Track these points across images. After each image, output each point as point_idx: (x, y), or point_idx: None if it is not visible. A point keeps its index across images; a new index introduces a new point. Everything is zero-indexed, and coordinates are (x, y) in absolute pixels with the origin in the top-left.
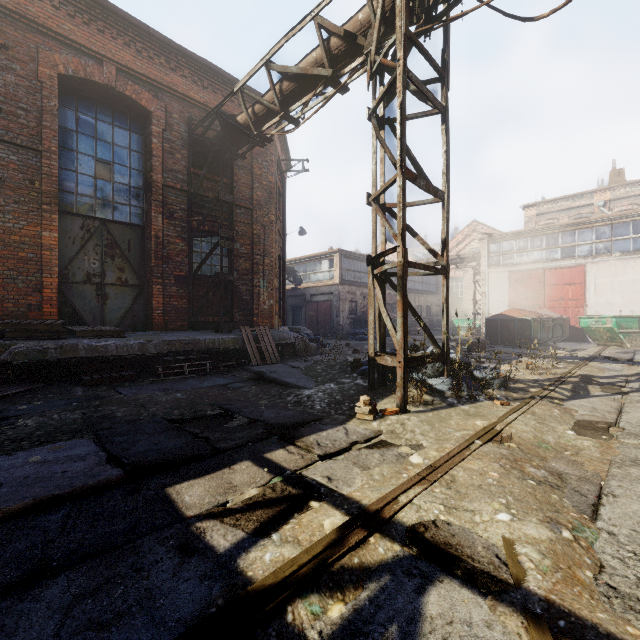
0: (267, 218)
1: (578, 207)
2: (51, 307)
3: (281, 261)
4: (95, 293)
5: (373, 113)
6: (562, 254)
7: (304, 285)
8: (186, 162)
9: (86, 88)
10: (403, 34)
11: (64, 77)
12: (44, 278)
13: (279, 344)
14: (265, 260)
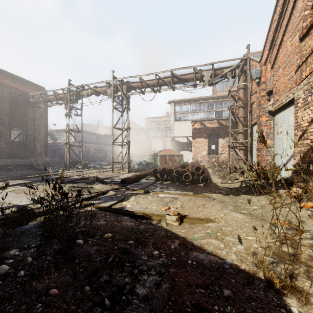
0: (40, 123)
1: (158, 121)
2: None
3: (46, 135)
4: None
5: (66, 115)
6: (146, 136)
7: (58, 141)
8: (9, 106)
9: None
10: (69, 107)
11: None
12: None
13: (44, 162)
14: (39, 136)
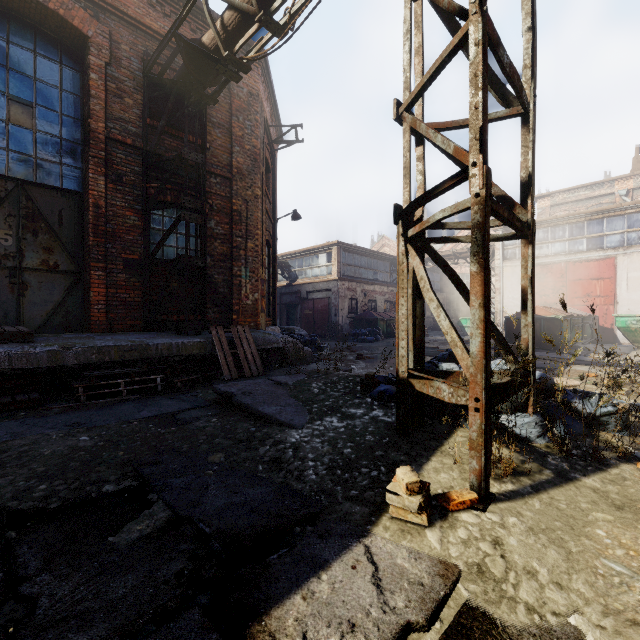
0: (250, 191)
1: (597, 197)
2: None
3: (271, 249)
4: (7, 281)
5: None
6: (588, 245)
7: (299, 281)
8: (140, 110)
9: None
10: None
11: None
12: None
13: (264, 349)
14: (248, 244)
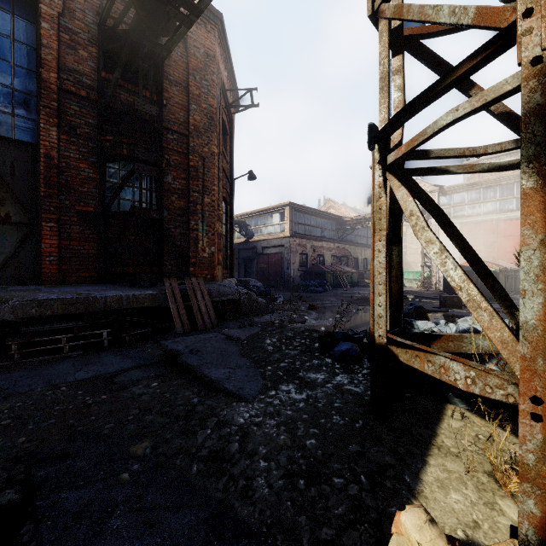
0: (207, 148)
1: None
2: None
3: (228, 207)
4: None
5: None
6: (518, 205)
7: (256, 238)
8: (95, 63)
9: None
10: None
11: None
12: None
13: (218, 301)
14: (204, 199)
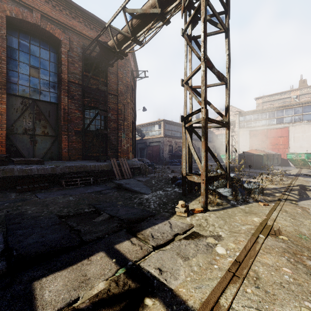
0: (125, 100)
1: (283, 98)
2: (1, 147)
3: (133, 124)
4: (29, 139)
5: (185, 32)
6: (277, 121)
7: (146, 137)
8: (81, 69)
9: (24, 25)
10: None
11: (10, 18)
12: None
13: (132, 167)
14: (124, 123)
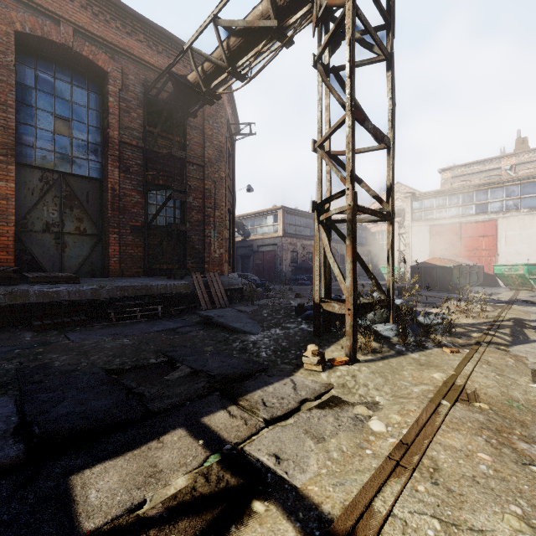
0: (217, 174)
1: (488, 170)
2: (7, 254)
3: (231, 215)
4: (54, 241)
5: (319, 59)
6: (476, 210)
7: (252, 237)
8: (141, 121)
9: (44, 47)
10: None
11: (21, 35)
12: (0, 226)
13: (228, 289)
14: (216, 213)
